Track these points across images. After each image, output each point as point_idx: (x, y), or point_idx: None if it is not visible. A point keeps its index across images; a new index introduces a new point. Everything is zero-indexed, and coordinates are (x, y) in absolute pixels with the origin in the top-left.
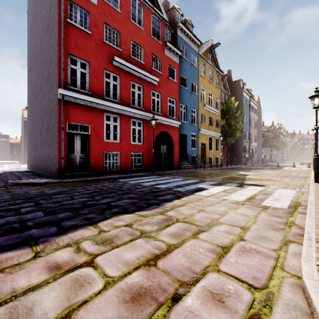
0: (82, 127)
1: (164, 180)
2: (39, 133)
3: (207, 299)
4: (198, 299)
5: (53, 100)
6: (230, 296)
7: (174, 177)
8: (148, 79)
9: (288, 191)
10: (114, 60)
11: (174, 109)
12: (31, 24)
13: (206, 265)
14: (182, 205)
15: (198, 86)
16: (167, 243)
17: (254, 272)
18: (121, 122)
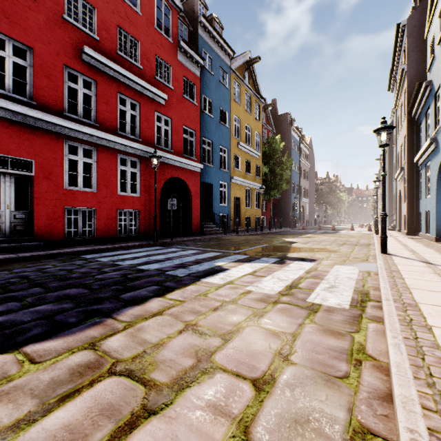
0: None
1: (165, 254)
2: None
3: None
4: None
5: None
6: None
7: (185, 248)
8: (149, 94)
9: (349, 269)
10: (85, 52)
11: (193, 145)
12: None
13: None
14: (158, 311)
15: (229, 115)
16: None
17: None
18: (99, 158)
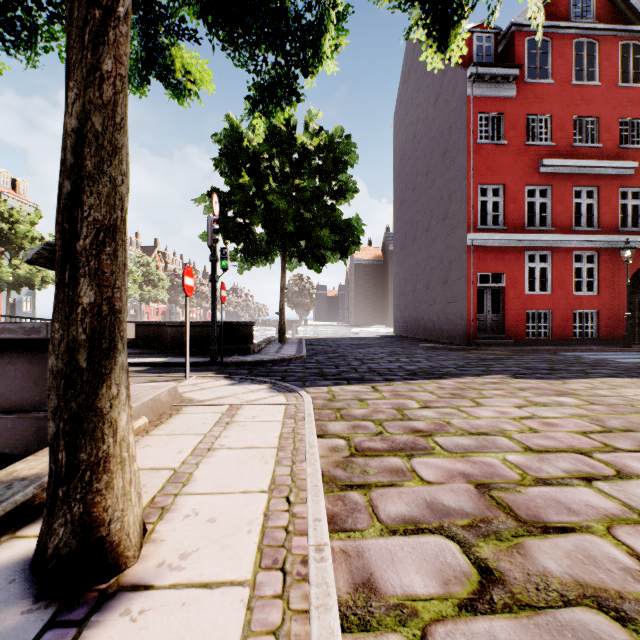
0: None
1: None
2: (422, 287)
3: None
4: None
5: (455, 247)
6: None
7: None
8: (611, 171)
9: None
10: (543, 165)
11: None
12: (402, 145)
13: None
14: None
15: None
16: None
17: None
18: (553, 261)
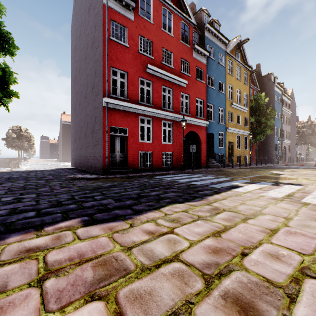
0: (114, 129)
1: (196, 178)
2: (83, 135)
3: (267, 257)
4: (260, 256)
5: (98, 107)
6: (284, 256)
7: (204, 175)
8: (177, 82)
9: None
10: (148, 67)
11: (202, 109)
12: (75, 42)
13: (260, 239)
14: (223, 198)
15: (225, 84)
16: (222, 224)
17: (301, 246)
18: (153, 124)
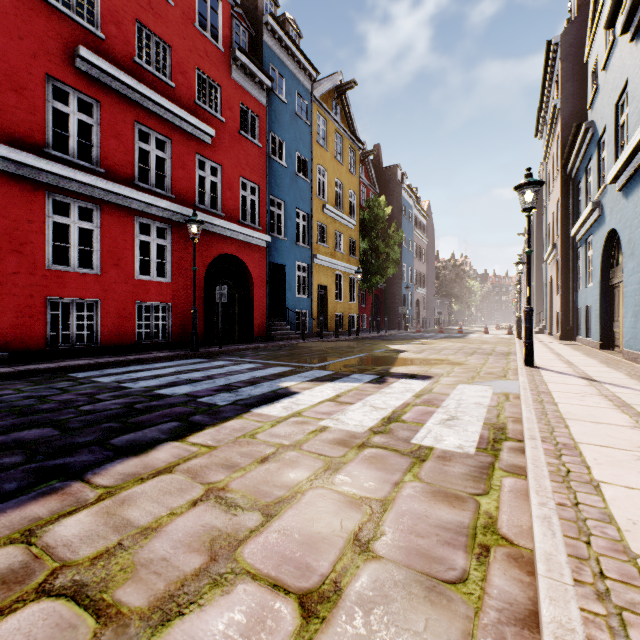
0: None
1: (205, 371)
2: None
3: None
4: None
5: None
6: None
7: (239, 360)
8: (187, 126)
9: (478, 391)
10: (81, 56)
11: (256, 207)
12: None
13: None
14: (167, 467)
15: (311, 164)
16: None
17: None
18: (105, 222)
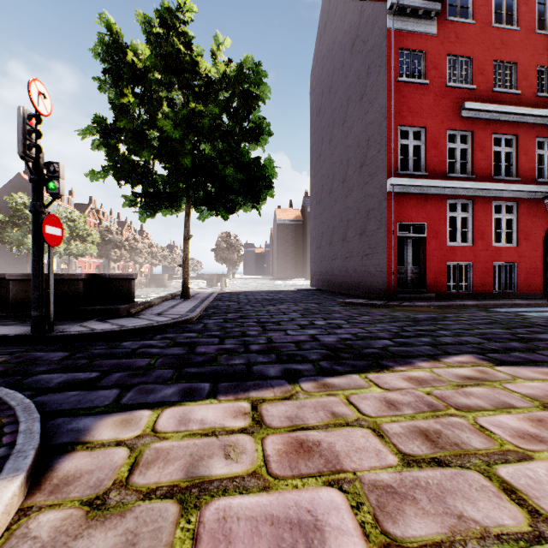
0: None
1: None
2: (338, 240)
3: None
4: None
5: (374, 195)
6: None
7: None
8: (529, 119)
9: None
10: (465, 108)
11: None
12: (319, 100)
13: None
14: None
15: None
16: None
17: None
18: (474, 210)
